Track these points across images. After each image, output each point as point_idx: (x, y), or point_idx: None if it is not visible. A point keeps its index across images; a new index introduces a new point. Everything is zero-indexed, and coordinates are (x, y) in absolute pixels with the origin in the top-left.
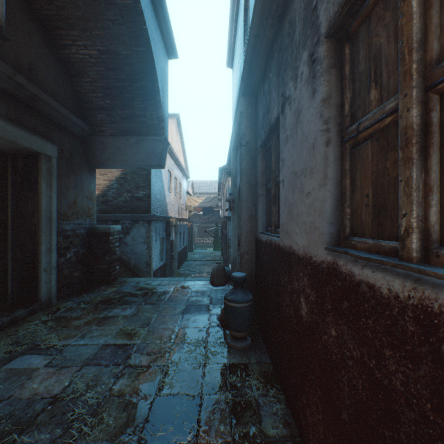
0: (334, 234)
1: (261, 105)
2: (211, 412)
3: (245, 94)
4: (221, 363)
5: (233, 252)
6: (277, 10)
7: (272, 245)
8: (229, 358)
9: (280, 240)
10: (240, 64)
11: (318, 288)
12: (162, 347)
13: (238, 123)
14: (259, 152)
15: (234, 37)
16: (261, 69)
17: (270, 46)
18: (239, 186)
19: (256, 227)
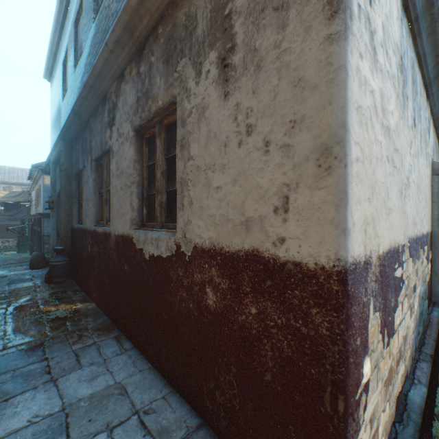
0: (97, 221)
1: (75, 153)
2: (46, 302)
3: (65, 138)
4: (49, 292)
5: (53, 241)
6: (82, 124)
7: (80, 229)
8: (54, 290)
9: (83, 226)
10: (59, 97)
11: (93, 239)
12: (0, 297)
13: (58, 152)
14: (74, 178)
15: (53, 64)
16: (75, 135)
17: (80, 131)
18: (59, 192)
19: (72, 221)
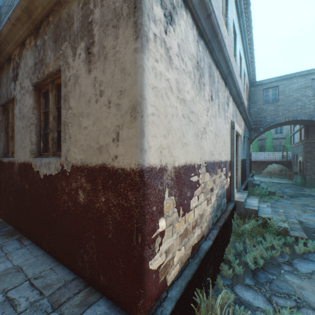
0: (4, 154)
1: None
2: None
3: None
4: None
5: None
6: None
7: None
8: None
9: None
10: None
11: None
12: None
13: None
14: None
15: None
16: None
17: None
18: None
19: None
